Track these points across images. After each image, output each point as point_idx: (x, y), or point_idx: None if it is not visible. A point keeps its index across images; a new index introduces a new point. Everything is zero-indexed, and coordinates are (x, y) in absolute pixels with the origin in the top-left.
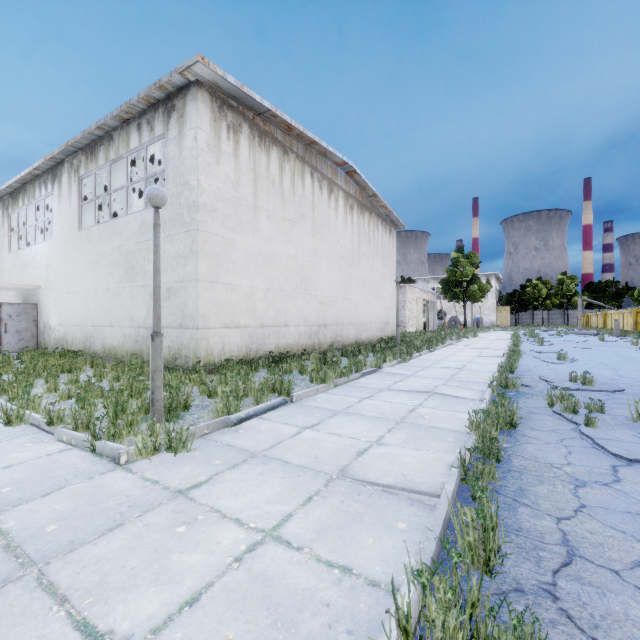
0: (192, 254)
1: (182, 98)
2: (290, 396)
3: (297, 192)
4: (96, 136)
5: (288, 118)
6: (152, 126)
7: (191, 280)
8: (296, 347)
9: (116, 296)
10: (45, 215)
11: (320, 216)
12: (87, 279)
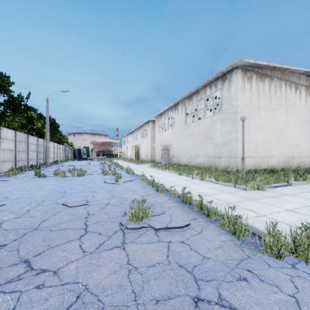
0: (234, 130)
1: (230, 74)
2: (290, 183)
3: (277, 95)
4: (192, 93)
5: (274, 64)
6: (216, 86)
7: (234, 140)
8: (277, 167)
9: (200, 146)
10: (171, 120)
11: (290, 103)
12: (188, 141)
